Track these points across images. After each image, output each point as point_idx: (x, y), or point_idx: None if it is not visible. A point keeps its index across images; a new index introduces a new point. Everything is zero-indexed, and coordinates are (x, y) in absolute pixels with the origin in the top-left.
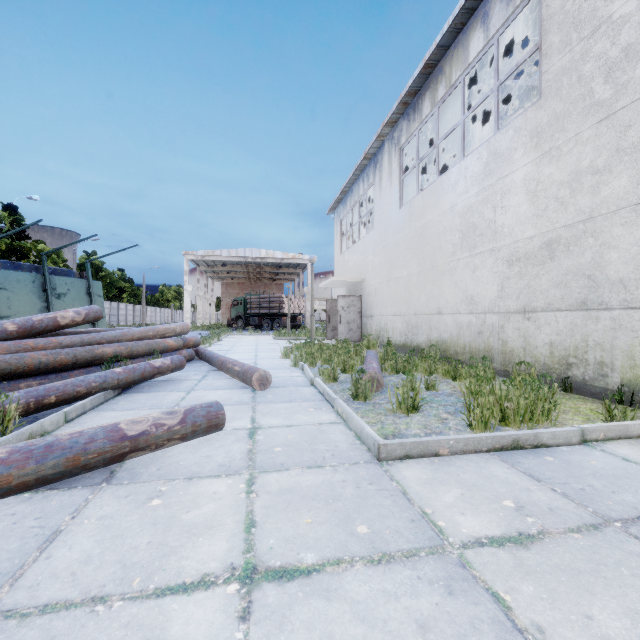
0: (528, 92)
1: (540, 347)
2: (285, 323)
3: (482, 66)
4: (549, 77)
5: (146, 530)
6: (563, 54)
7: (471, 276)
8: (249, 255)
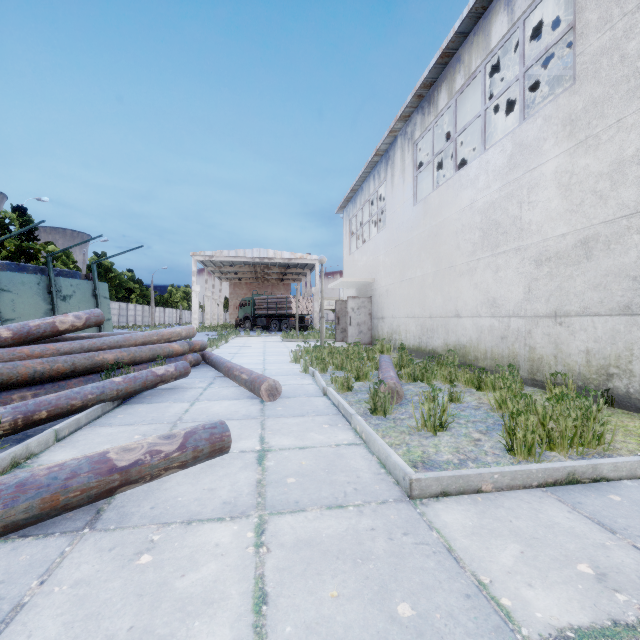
0: (550, 82)
1: (574, 355)
2: (293, 324)
3: (502, 54)
4: (585, 59)
5: (129, 606)
6: (602, 32)
7: (493, 277)
8: (257, 255)
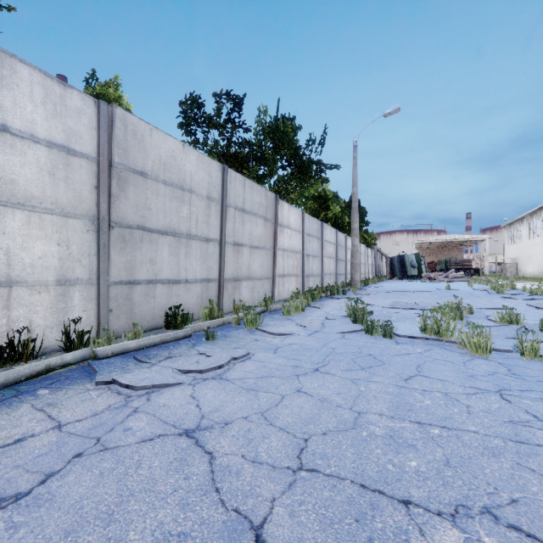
0: None
1: None
2: (472, 273)
3: None
4: None
5: None
6: None
7: (541, 262)
8: (448, 238)
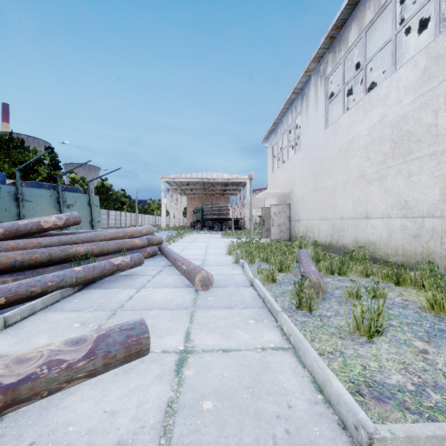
0: None
1: None
2: (230, 225)
3: None
4: None
5: None
6: None
7: (405, 182)
8: (205, 177)
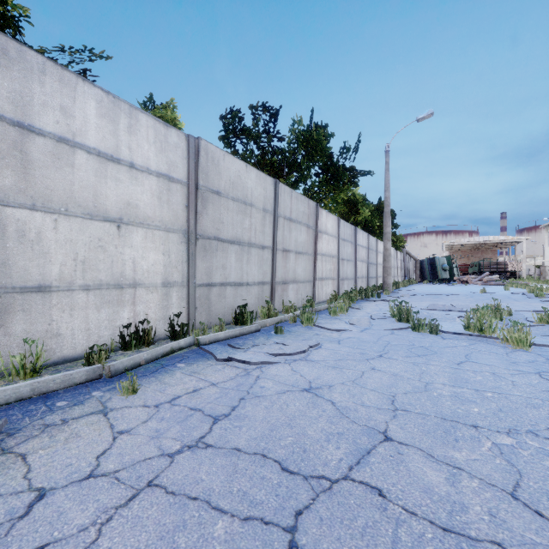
0: None
1: None
2: (508, 276)
3: None
4: None
5: None
6: None
7: None
8: (481, 240)
